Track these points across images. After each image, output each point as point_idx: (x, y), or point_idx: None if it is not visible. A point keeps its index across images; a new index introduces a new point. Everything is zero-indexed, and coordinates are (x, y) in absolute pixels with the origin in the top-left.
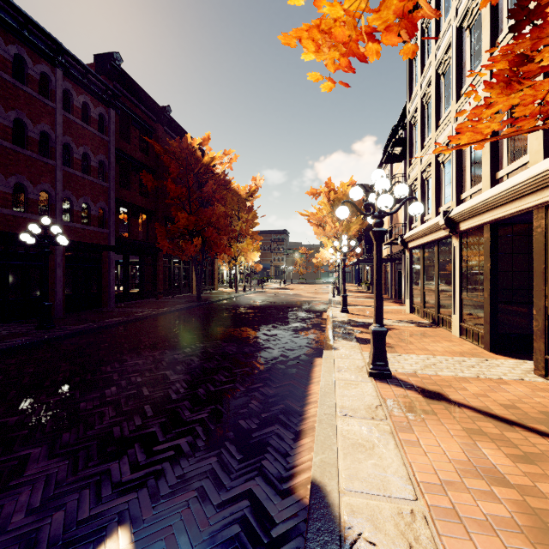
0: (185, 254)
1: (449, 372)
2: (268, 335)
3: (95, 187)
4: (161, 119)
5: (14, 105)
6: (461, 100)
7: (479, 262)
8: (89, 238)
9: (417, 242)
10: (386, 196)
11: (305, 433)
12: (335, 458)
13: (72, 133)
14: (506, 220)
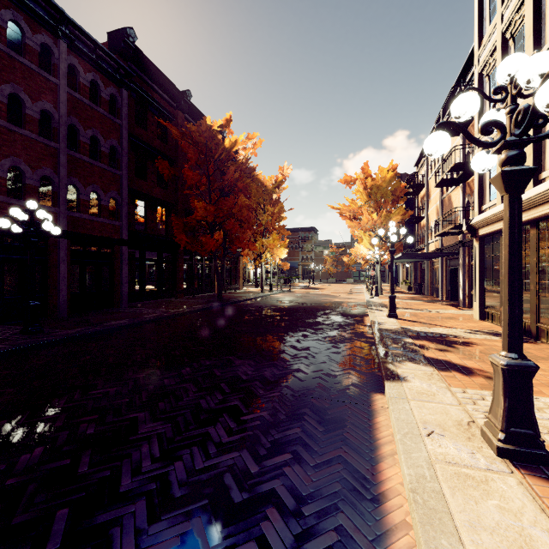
0: (205, 249)
1: None
2: (298, 349)
3: (106, 175)
4: (181, 105)
5: (8, 78)
6: None
7: None
8: (99, 230)
9: (495, 226)
10: None
11: None
12: None
13: (79, 114)
14: None
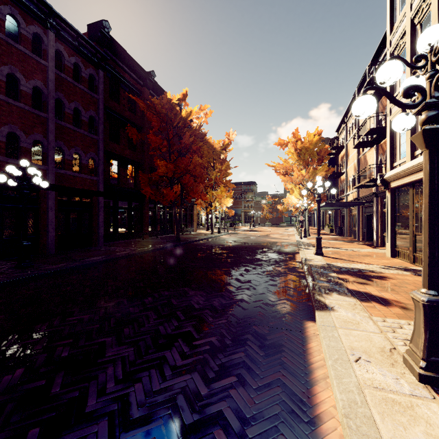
0: (165, 199)
1: None
2: (241, 282)
3: (86, 139)
4: (147, 83)
5: (7, 60)
6: None
7: None
8: (80, 184)
9: (405, 180)
10: None
11: None
12: None
13: (64, 90)
14: None
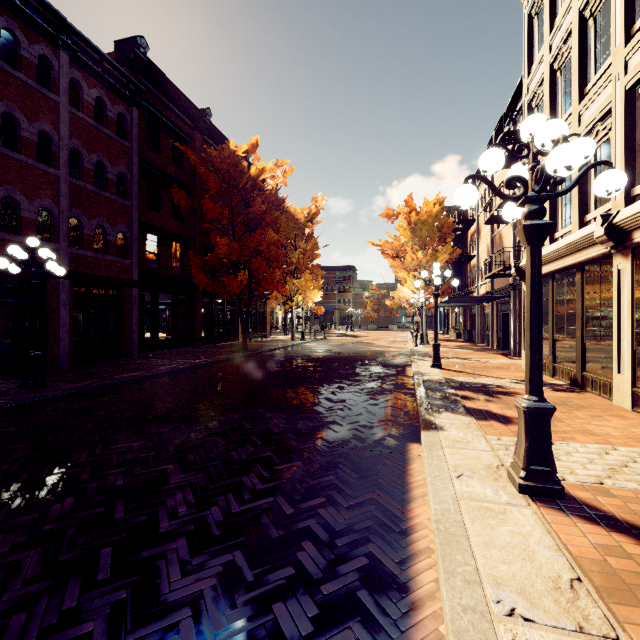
0: (227, 291)
1: None
2: (333, 401)
3: (113, 206)
4: (199, 125)
5: (2, 94)
6: (637, 38)
7: None
8: (105, 270)
9: (543, 269)
10: (570, 146)
11: None
12: None
13: (82, 136)
14: None
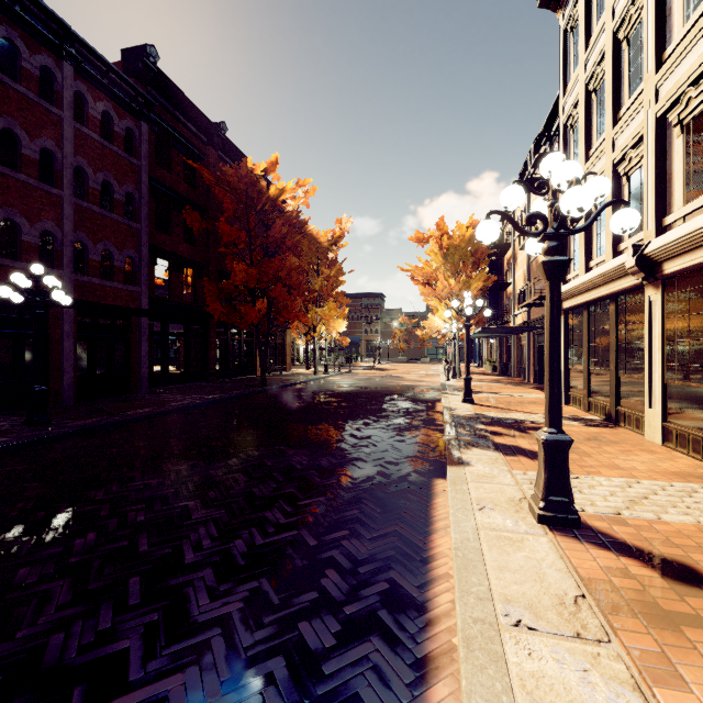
0: (244, 321)
1: (682, 515)
2: (358, 438)
3: (120, 228)
4: (214, 140)
5: (1, 109)
6: (667, 66)
7: None
8: (112, 298)
9: (578, 299)
10: (581, 189)
11: (436, 666)
12: None
13: (87, 153)
14: None
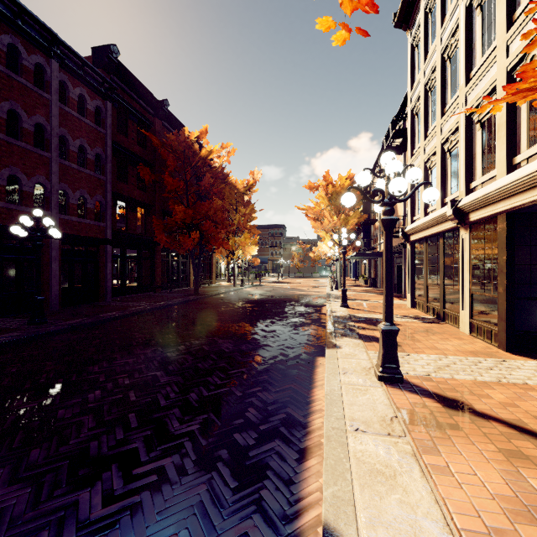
0: (183, 248)
1: (467, 375)
2: (267, 331)
3: (92, 180)
4: (159, 113)
5: (7, 95)
6: (471, 83)
7: (493, 254)
8: (86, 231)
9: (420, 234)
10: (400, 180)
11: (311, 452)
12: (350, 491)
13: (68, 125)
14: (525, 208)
